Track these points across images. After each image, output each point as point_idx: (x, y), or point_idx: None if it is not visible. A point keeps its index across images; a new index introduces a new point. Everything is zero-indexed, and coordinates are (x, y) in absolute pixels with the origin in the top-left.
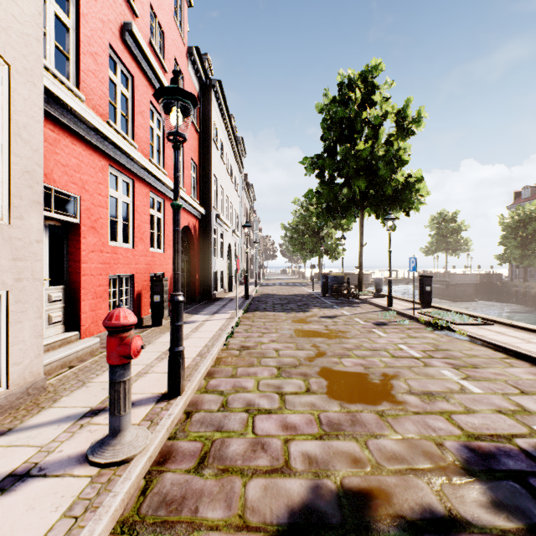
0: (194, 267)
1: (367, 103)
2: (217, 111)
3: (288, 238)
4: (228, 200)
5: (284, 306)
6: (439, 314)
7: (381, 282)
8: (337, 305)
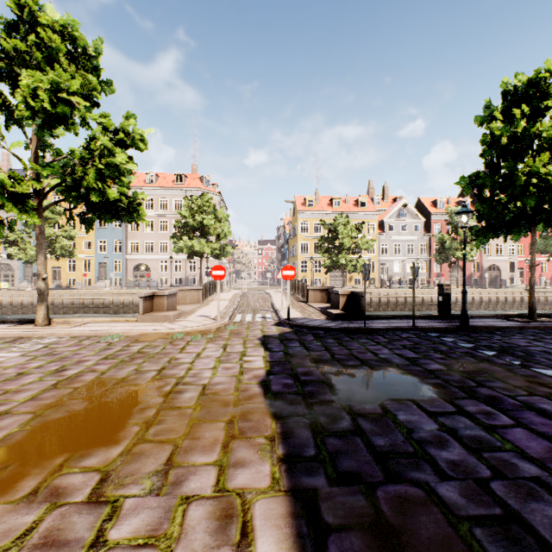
0: None
1: None
2: None
3: None
4: None
5: None
6: None
7: None
8: None
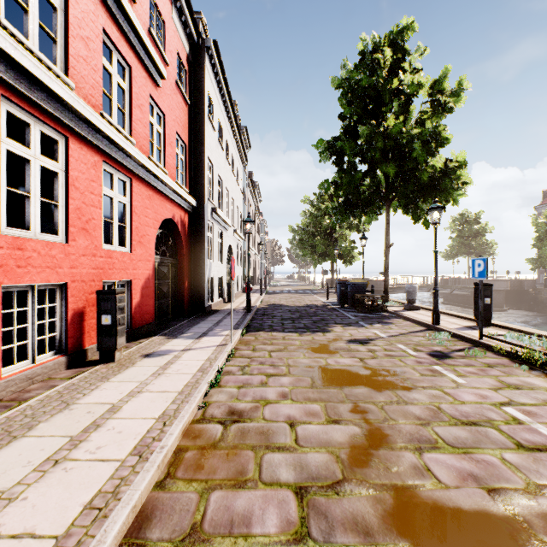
0: (182, 272)
1: (395, 73)
2: (213, 83)
3: (297, 241)
4: (228, 194)
5: (296, 323)
6: (516, 338)
7: (415, 291)
8: (363, 320)
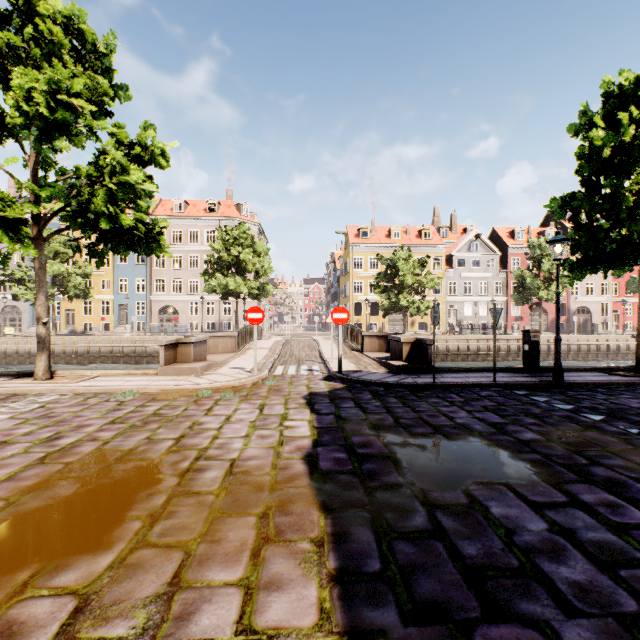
0: None
1: None
2: None
3: None
4: None
5: None
6: None
7: None
8: None
